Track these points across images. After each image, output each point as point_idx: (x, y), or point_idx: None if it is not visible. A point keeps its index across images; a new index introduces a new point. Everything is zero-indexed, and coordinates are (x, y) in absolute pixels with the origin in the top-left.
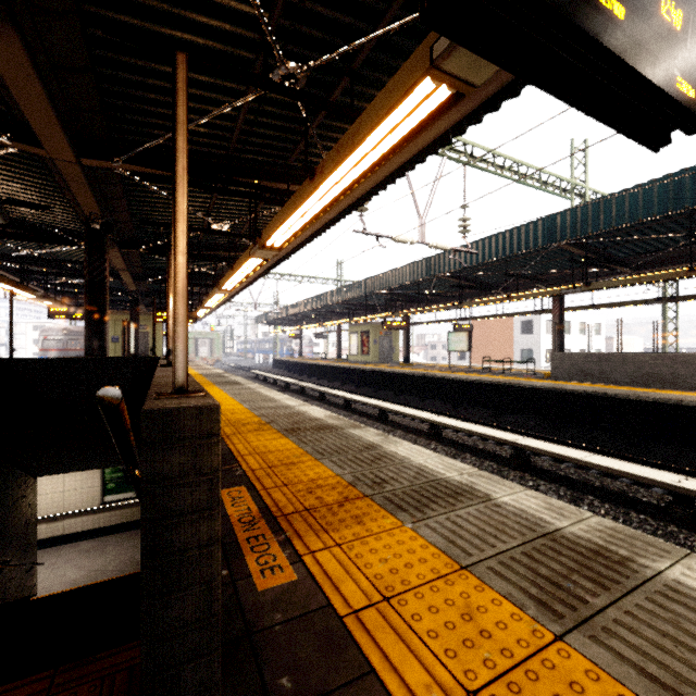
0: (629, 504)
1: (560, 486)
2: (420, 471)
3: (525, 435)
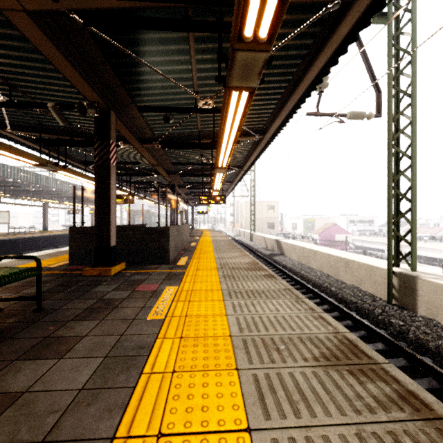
0: None
1: None
2: None
3: None
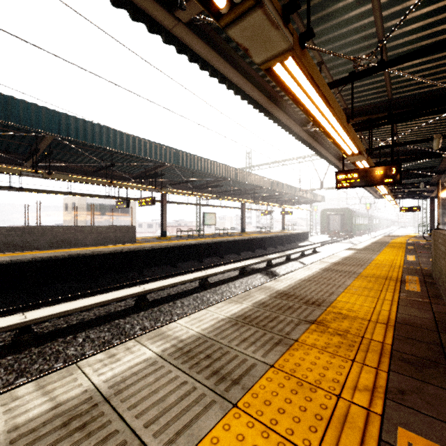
0: (196, 290)
1: (181, 299)
2: (320, 273)
3: (46, 304)
